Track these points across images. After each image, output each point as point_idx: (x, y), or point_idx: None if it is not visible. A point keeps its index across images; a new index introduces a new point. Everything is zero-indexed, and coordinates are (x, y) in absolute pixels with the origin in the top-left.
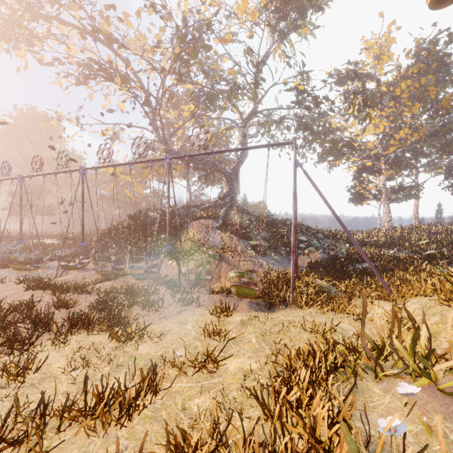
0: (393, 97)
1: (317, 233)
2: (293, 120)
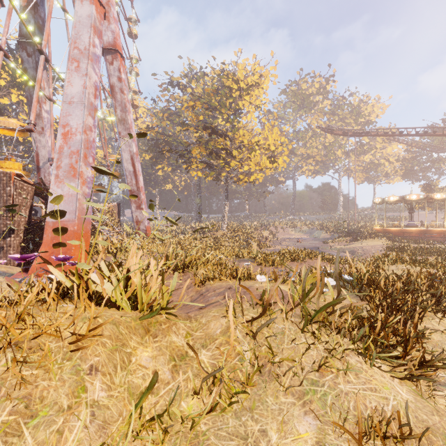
0: None
1: None
2: None
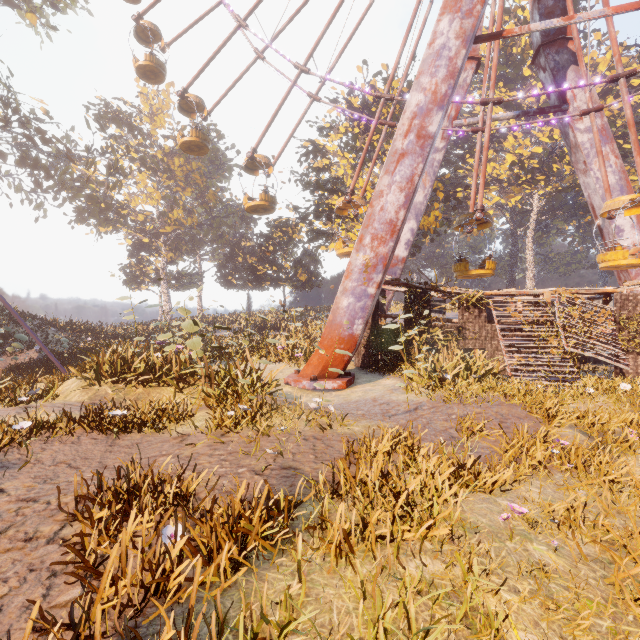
0: (166, 170)
1: (47, 325)
2: (12, 145)
